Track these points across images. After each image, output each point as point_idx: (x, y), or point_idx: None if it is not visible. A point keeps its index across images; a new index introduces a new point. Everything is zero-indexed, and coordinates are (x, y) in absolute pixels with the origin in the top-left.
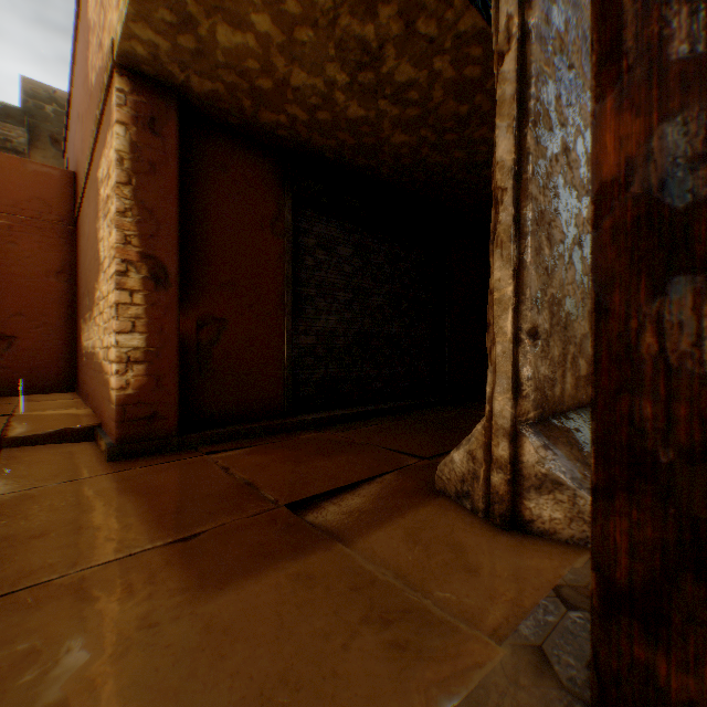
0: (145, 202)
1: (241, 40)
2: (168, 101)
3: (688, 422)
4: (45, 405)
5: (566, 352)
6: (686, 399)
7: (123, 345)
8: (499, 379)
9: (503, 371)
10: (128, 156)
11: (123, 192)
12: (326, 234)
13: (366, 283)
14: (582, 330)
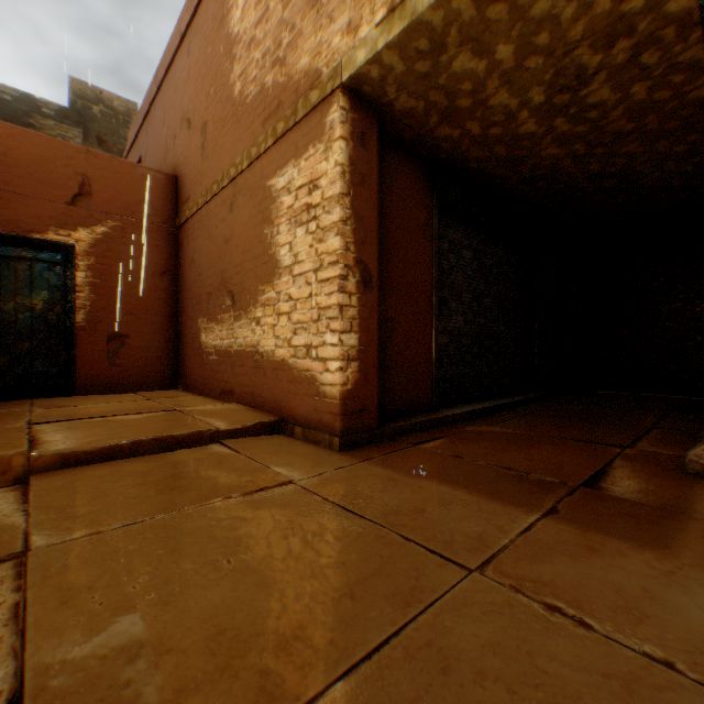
0: (357, 211)
1: (474, 66)
2: (371, 117)
3: None
4: (184, 402)
5: None
6: None
7: (344, 344)
8: None
9: None
10: (347, 169)
11: (344, 203)
12: (455, 239)
13: (481, 285)
14: None
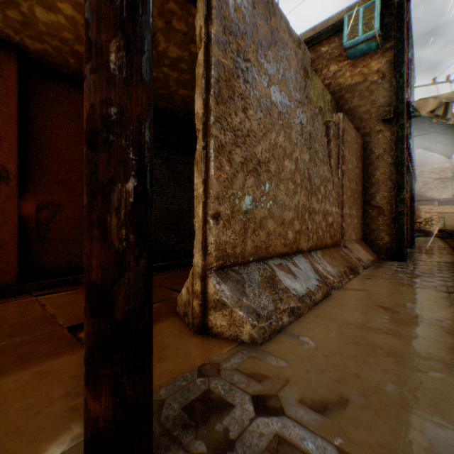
0: None
1: (55, 18)
2: (10, 53)
3: (98, 268)
4: None
5: (247, 227)
6: (97, 256)
7: None
8: (197, 244)
9: (198, 239)
10: None
11: None
12: None
13: (171, 182)
14: (263, 214)
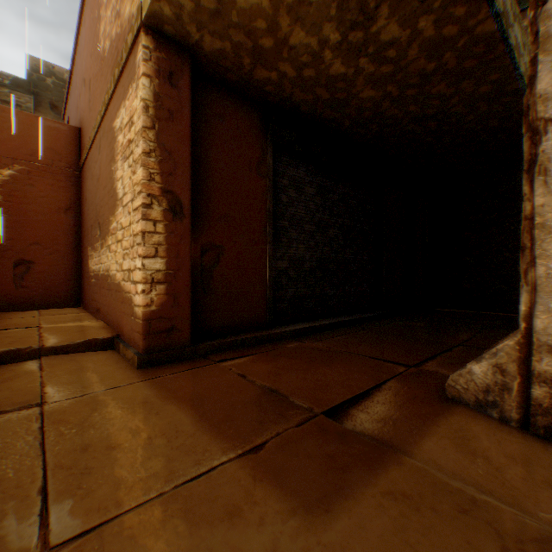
0: (164, 145)
1: (257, 0)
2: (182, 58)
3: None
4: (62, 319)
5: None
6: None
7: (147, 268)
8: (541, 298)
9: (545, 291)
10: (152, 104)
11: (147, 136)
12: (296, 176)
13: (325, 217)
14: None
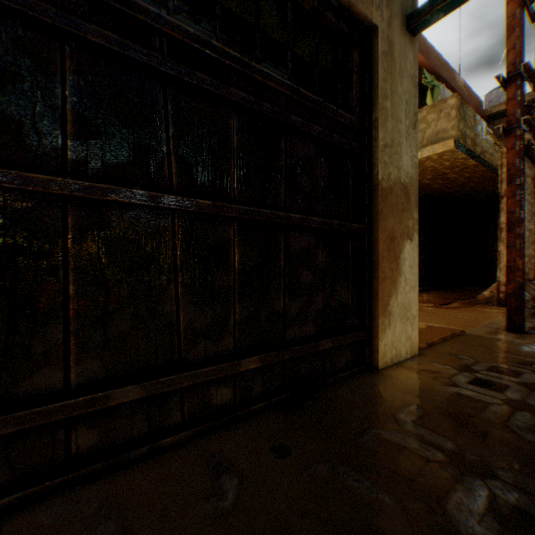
0: None
1: None
2: None
3: None
4: None
5: None
6: None
7: None
8: (500, 272)
9: (501, 270)
10: None
11: None
12: None
13: None
14: None
